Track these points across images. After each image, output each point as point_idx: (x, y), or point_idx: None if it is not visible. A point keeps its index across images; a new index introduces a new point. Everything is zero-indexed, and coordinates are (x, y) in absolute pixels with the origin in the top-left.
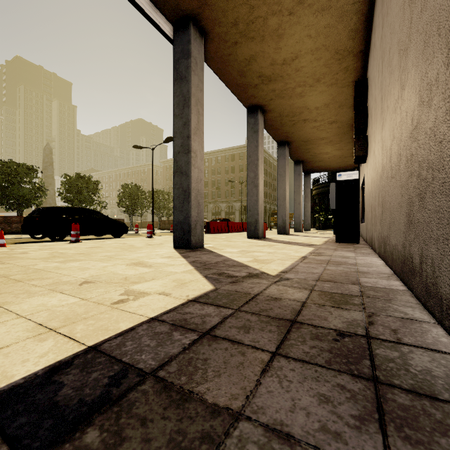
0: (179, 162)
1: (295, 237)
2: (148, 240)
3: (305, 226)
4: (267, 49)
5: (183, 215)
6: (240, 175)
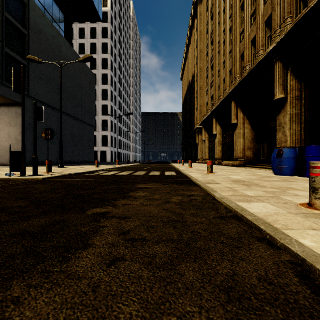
0: None
1: None
2: None
3: None
4: None
5: None
6: None
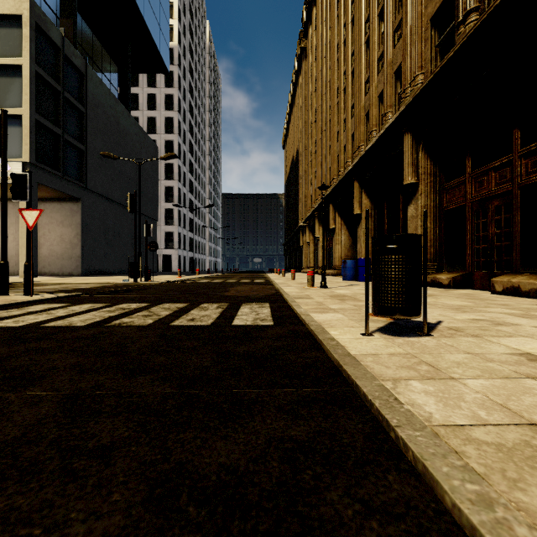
0: None
1: None
2: None
3: None
4: None
5: None
6: None
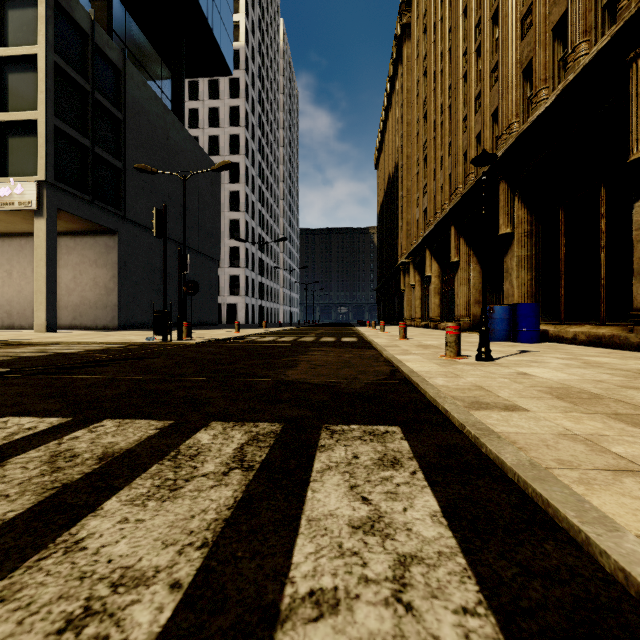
0: None
1: None
2: None
3: None
4: None
5: None
6: None
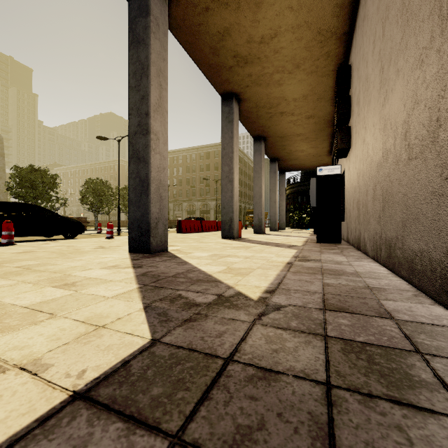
0: (136, 146)
1: (272, 236)
2: (105, 241)
3: (280, 225)
4: (243, 21)
5: (140, 211)
6: (215, 173)
